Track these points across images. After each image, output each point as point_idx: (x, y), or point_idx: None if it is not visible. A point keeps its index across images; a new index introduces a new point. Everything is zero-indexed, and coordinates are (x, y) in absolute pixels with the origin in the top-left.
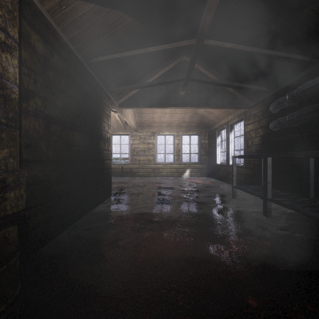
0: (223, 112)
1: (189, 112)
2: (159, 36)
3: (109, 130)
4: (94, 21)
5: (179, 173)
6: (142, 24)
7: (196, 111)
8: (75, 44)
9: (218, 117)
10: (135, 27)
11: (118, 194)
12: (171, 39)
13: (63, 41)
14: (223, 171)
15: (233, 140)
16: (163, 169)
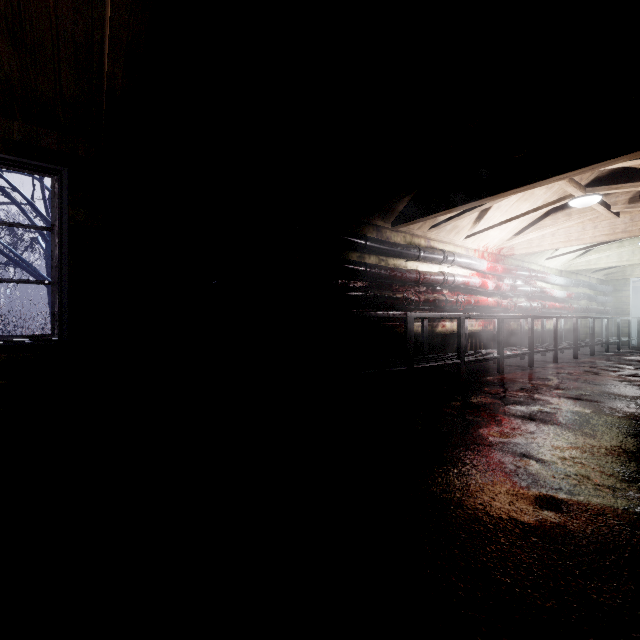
0: None
1: None
2: None
3: None
4: None
5: None
6: None
7: None
8: None
9: None
10: None
11: None
12: None
13: None
14: None
15: None
16: None
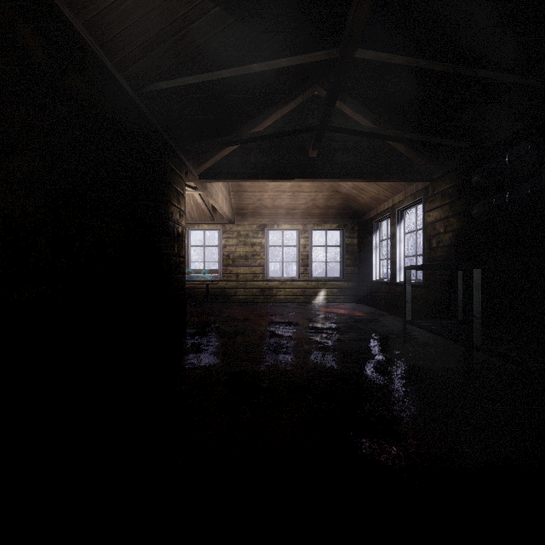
0: (385, 190)
1: (325, 189)
2: (271, 46)
3: (182, 219)
4: (147, 10)
5: (307, 297)
6: (240, 22)
7: (337, 187)
8: (111, 54)
9: (376, 198)
10: (226, 26)
11: (198, 335)
12: (294, 54)
13: (87, 47)
14: (385, 294)
15: (402, 238)
16: (279, 290)
